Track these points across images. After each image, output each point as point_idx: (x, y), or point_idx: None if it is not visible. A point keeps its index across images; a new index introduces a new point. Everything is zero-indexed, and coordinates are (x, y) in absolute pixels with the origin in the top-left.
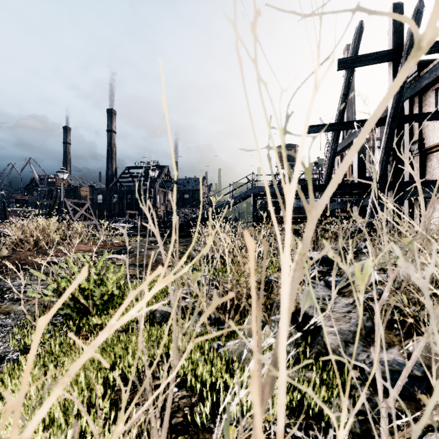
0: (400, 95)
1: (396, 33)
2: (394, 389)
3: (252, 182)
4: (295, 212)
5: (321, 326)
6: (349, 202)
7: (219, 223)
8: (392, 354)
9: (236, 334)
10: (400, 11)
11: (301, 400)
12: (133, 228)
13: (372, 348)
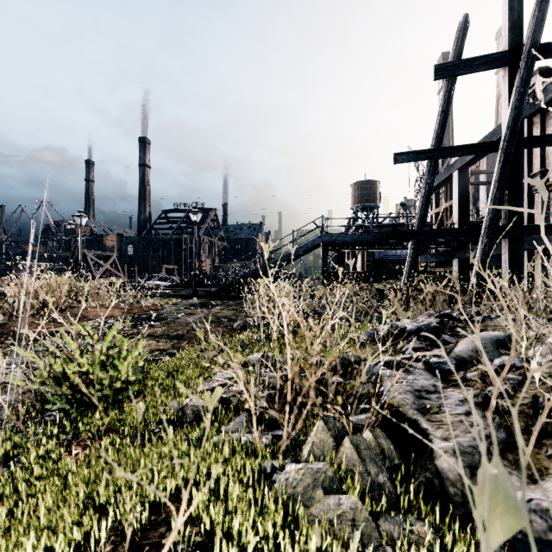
0: (518, 111)
1: (513, 30)
2: None
3: (322, 227)
4: (377, 267)
5: (427, 436)
6: (447, 254)
7: None
8: (549, 493)
9: (300, 446)
10: None
11: None
12: (171, 287)
13: None
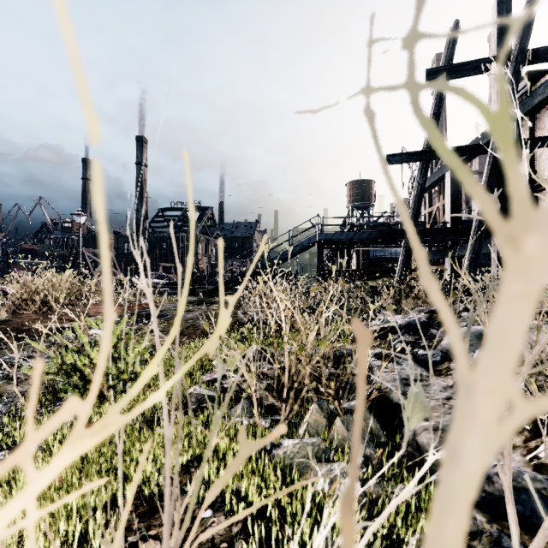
0: None
1: (502, 36)
2: (537, 534)
3: (317, 226)
4: (372, 265)
5: None
6: (440, 252)
7: (247, 279)
8: (513, 461)
9: (297, 428)
10: (507, 7)
11: (388, 530)
12: (168, 285)
13: (499, 466)
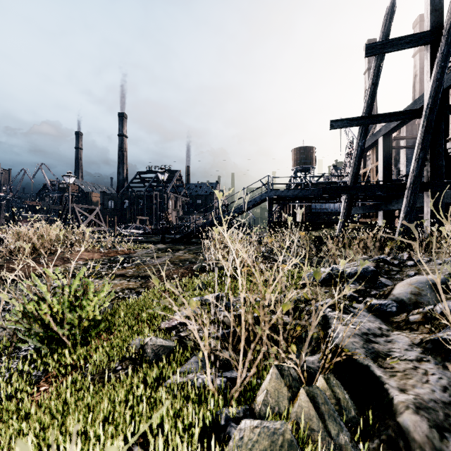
0: (439, 82)
1: (435, 12)
2: None
3: (268, 185)
4: (313, 218)
5: (382, 385)
6: (373, 207)
7: None
8: None
9: (254, 391)
10: None
11: None
12: (143, 235)
13: None
